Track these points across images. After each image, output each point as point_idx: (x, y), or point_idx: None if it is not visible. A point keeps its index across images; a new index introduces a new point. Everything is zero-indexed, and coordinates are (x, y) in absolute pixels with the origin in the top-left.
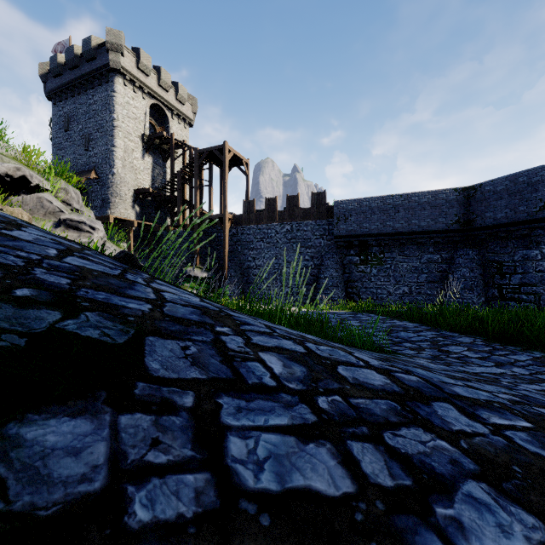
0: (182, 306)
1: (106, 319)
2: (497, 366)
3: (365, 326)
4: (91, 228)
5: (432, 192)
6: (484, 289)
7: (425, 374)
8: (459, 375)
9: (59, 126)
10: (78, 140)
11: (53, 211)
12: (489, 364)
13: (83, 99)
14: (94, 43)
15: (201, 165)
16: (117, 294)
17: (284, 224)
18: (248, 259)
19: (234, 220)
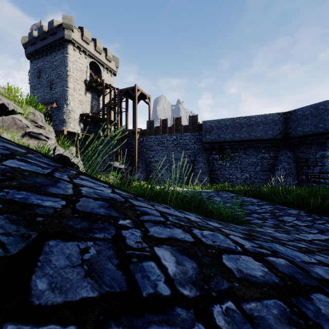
0: (94, 200)
1: (11, 223)
2: (320, 233)
3: (225, 201)
4: (46, 138)
5: (264, 115)
6: (296, 176)
7: (285, 252)
8: (303, 246)
9: (34, 75)
10: (46, 84)
11: (22, 127)
12: (314, 231)
13: (49, 58)
14: (55, 24)
15: (121, 99)
16: (38, 192)
17: (172, 135)
18: (150, 156)
19: (141, 133)
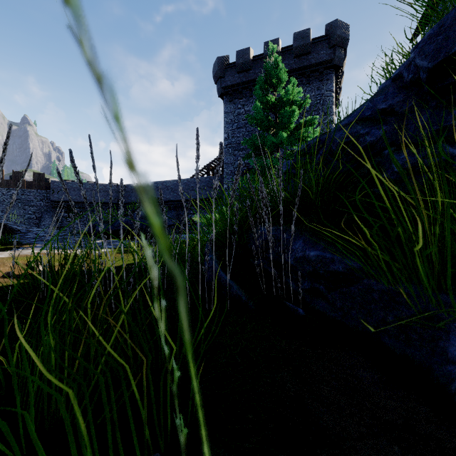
0: None
1: None
2: None
3: None
4: None
5: (106, 185)
6: None
7: None
8: None
9: None
10: None
11: None
12: None
13: None
14: None
15: None
16: None
17: (11, 189)
18: None
19: None
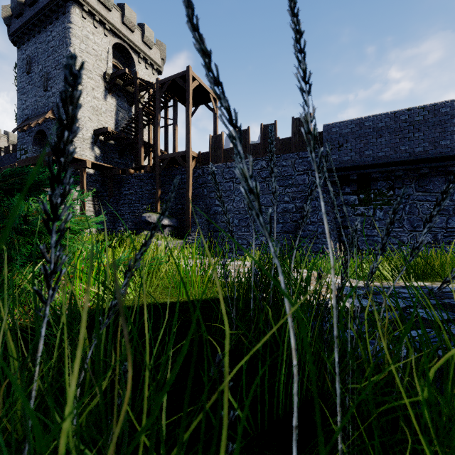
0: None
1: None
2: None
3: None
4: None
5: None
6: None
7: None
8: None
9: (22, 70)
10: (38, 82)
11: None
12: None
13: (43, 37)
14: None
15: (164, 102)
16: None
17: (258, 159)
18: (215, 203)
19: (199, 159)
